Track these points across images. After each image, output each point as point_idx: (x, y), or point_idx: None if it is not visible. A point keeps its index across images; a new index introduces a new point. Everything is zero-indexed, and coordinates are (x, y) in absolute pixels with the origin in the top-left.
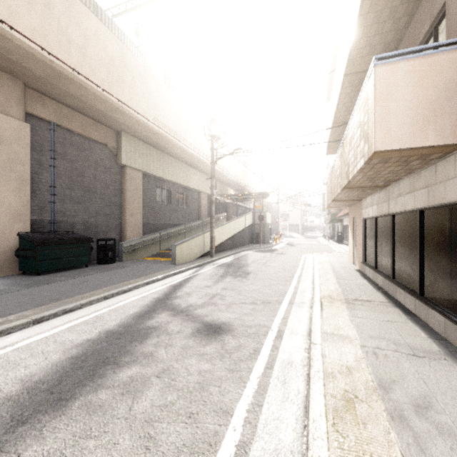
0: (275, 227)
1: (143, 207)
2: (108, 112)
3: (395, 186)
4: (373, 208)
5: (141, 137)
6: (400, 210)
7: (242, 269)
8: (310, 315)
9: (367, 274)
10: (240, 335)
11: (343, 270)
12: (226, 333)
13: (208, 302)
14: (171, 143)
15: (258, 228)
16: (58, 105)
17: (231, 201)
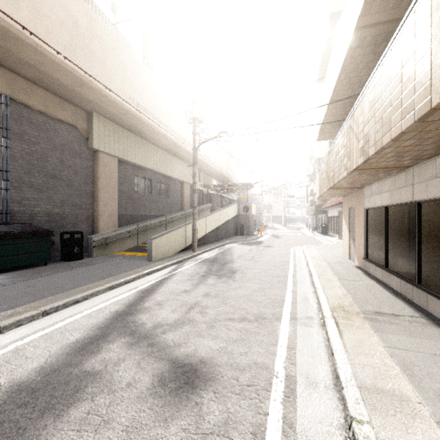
0: (259, 218)
1: (120, 197)
2: (75, 87)
3: (427, 165)
4: (384, 196)
5: (116, 120)
6: (438, 195)
7: (227, 266)
8: (326, 342)
9: (372, 273)
10: (228, 391)
11: (341, 268)
12: (206, 384)
13: (183, 318)
14: (149, 128)
15: (243, 220)
16: (13, 75)
17: (215, 192)
